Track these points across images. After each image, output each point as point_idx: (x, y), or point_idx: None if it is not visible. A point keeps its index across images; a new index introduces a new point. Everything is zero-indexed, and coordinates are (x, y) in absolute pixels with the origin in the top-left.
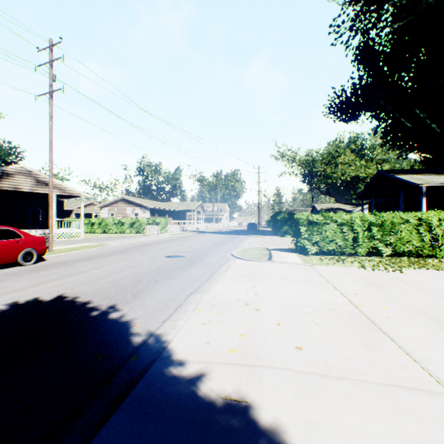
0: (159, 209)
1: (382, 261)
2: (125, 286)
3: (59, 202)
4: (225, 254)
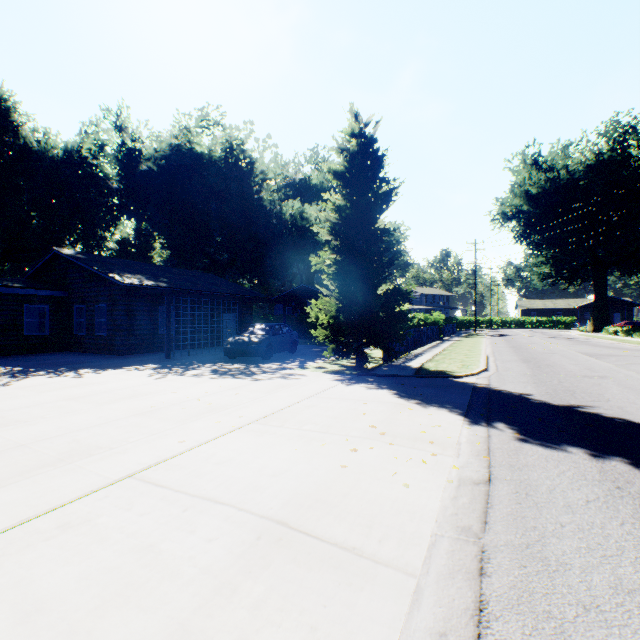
0: None
1: None
2: None
3: None
4: None
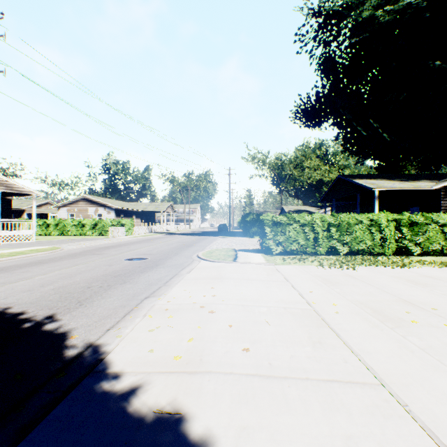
0: (125, 210)
1: (339, 259)
2: (72, 292)
3: (5, 200)
4: (191, 256)
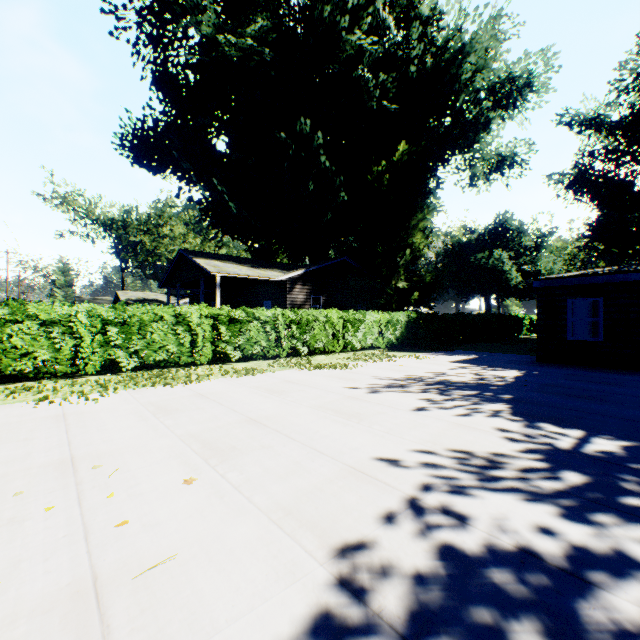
0: None
1: (108, 381)
2: None
3: None
4: None
